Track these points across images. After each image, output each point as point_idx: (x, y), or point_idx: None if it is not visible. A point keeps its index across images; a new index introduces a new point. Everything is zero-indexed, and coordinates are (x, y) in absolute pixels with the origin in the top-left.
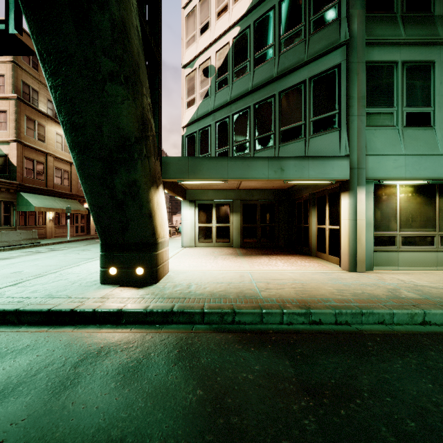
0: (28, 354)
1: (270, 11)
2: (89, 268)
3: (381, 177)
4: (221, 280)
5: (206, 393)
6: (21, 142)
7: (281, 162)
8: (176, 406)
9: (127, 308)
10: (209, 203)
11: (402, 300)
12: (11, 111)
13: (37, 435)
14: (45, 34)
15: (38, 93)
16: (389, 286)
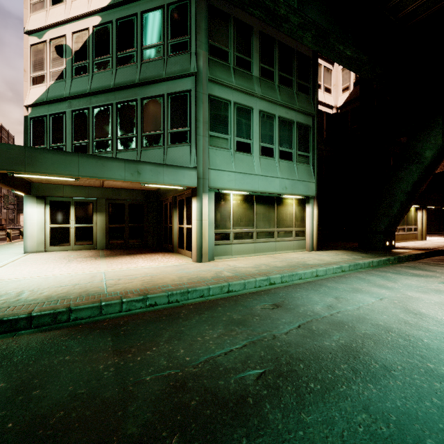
0: None
1: (132, 17)
2: None
3: (219, 187)
4: (66, 283)
5: (10, 383)
6: None
7: (138, 166)
8: None
9: None
10: (65, 200)
11: (220, 278)
12: None
13: None
14: None
15: None
16: (218, 270)
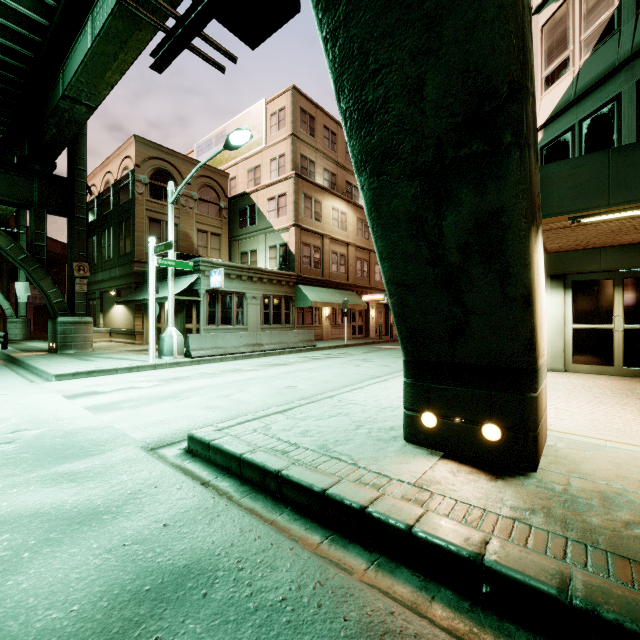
0: None
1: None
2: (377, 397)
3: None
4: None
5: None
6: (299, 226)
7: None
8: None
9: (495, 558)
10: (603, 277)
11: None
12: (290, 191)
13: None
14: None
15: (314, 164)
16: None
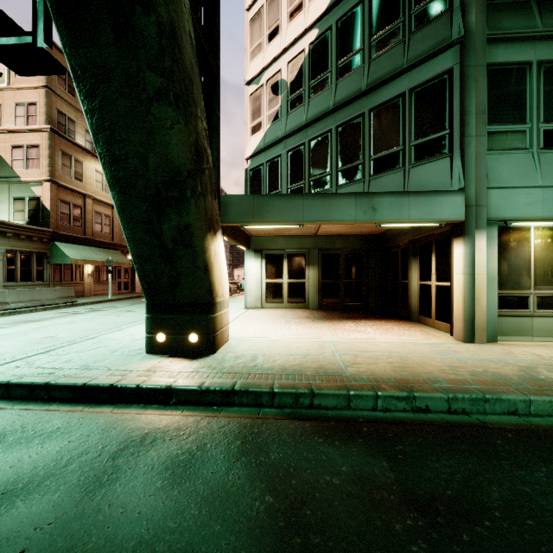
0: (59, 438)
1: (357, 6)
2: (133, 334)
3: (508, 217)
4: (294, 351)
5: (278, 501)
6: (55, 182)
7: (372, 199)
8: (238, 517)
9: (177, 384)
10: (279, 253)
11: (541, 382)
12: (44, 145)
13: (65, 546)
14: (79, 47)
15: (75, 123)
16: (521, 363)
